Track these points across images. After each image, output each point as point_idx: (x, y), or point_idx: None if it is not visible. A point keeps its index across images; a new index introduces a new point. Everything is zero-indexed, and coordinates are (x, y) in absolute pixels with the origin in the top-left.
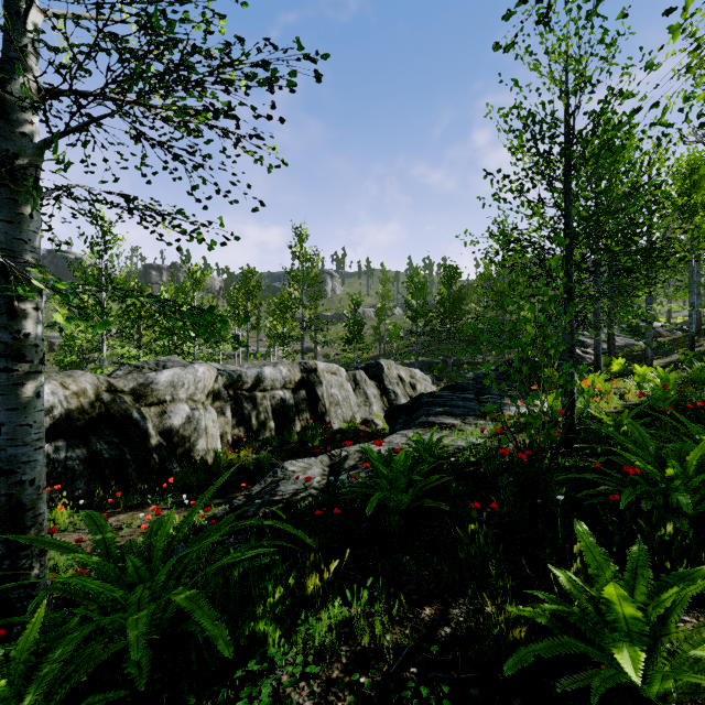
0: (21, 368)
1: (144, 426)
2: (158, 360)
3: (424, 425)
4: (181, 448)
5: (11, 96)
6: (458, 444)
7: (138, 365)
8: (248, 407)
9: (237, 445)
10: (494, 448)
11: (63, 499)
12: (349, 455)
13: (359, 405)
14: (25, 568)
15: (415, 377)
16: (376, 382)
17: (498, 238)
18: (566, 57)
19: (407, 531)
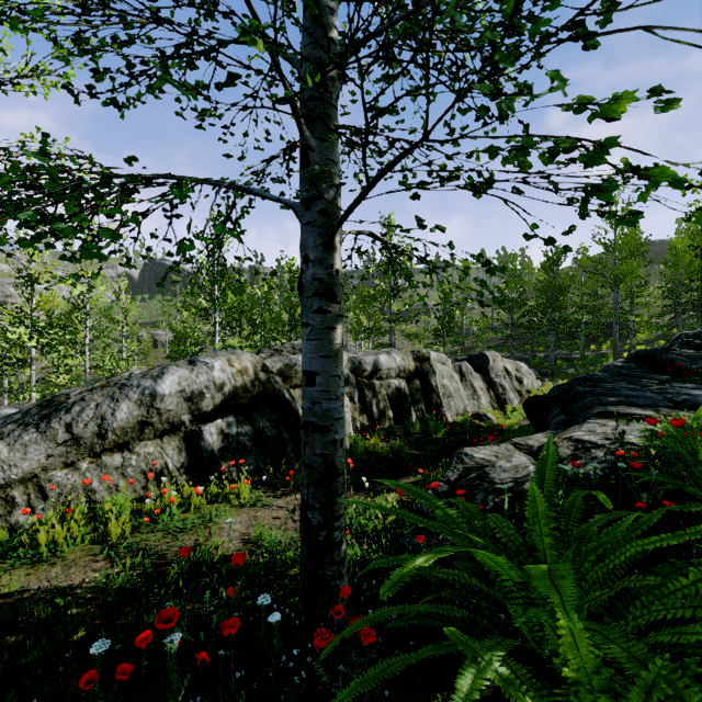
0: (333, 309)
1: (295, 407)
2: (292, 344)
3: (607, 416)
4: None
5: None
6: None
7: (276, 348)
8: (369, 394)
9: (361, 433)
10: None
11: (245, 474)
12: (556, 443)
13: (467, 399)
14: (337, 542)
15: (521, 370)
16: (481, 375)
17: None
18: None
19: None
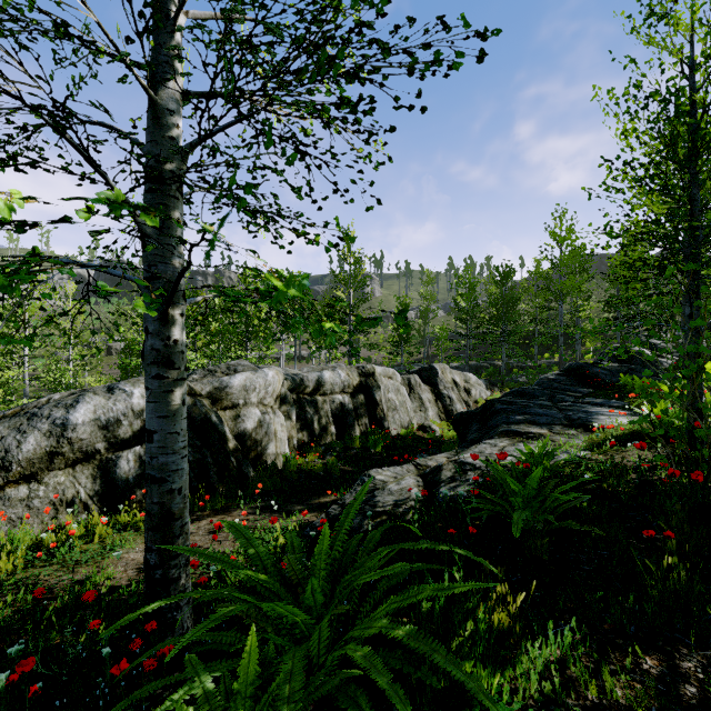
0: (171, 375)
1: (222, 430)
2: (228, 364)
3: (508, 434)
4: (253, 452)
5: (161, 100)
6: (561, 457)
7: (210, 369)
8: (310, 411)
9: (301, 449)
10: (610, 463)
11: None
12: (443, 465)
13: (415, 411)
14: (175, 578)
15: (470, 381)
16: (430, 387)
17: (606, 232)
18: (692, 27)
19: (556, 557)
